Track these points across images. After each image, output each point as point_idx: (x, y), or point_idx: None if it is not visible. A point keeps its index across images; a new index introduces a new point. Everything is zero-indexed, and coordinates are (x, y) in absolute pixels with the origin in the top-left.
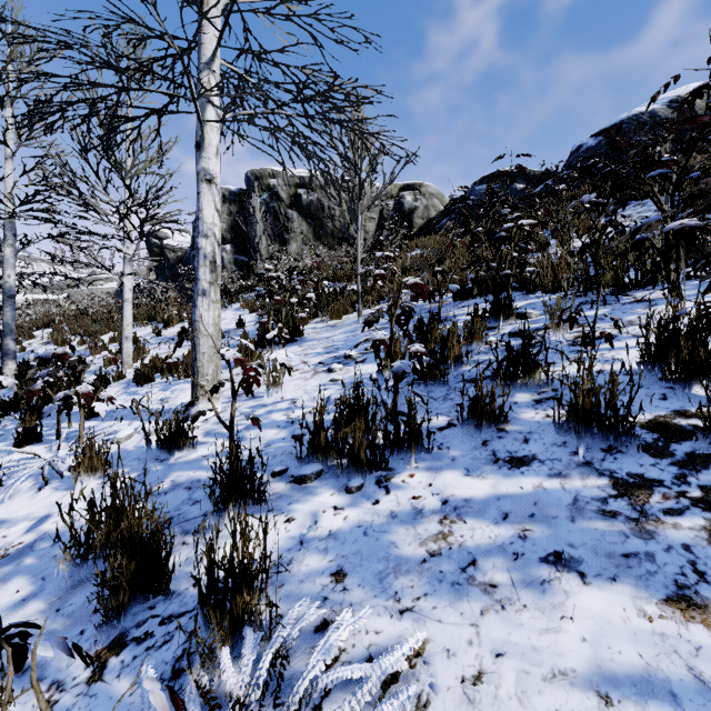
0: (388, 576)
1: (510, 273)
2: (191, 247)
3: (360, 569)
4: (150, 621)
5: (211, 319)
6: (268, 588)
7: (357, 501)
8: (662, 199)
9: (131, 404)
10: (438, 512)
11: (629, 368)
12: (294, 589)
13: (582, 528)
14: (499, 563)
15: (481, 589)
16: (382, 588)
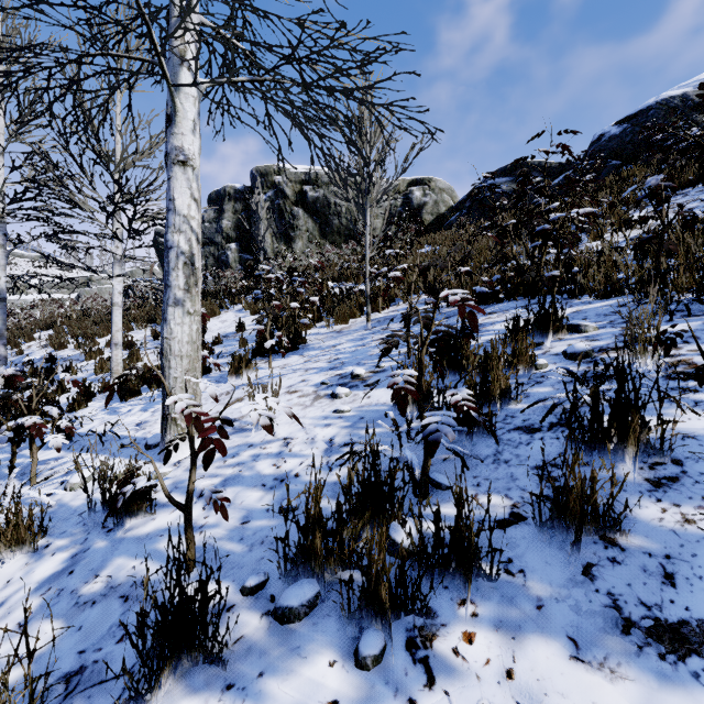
0: None
1: (558, 275)
2: None
3: None
4: None
5: (186, 335)
6: None
7: (375, 695)
8: None
9: (104, 429)
10: None
11: None
12: None
13: None
14: None
15: None
16: None
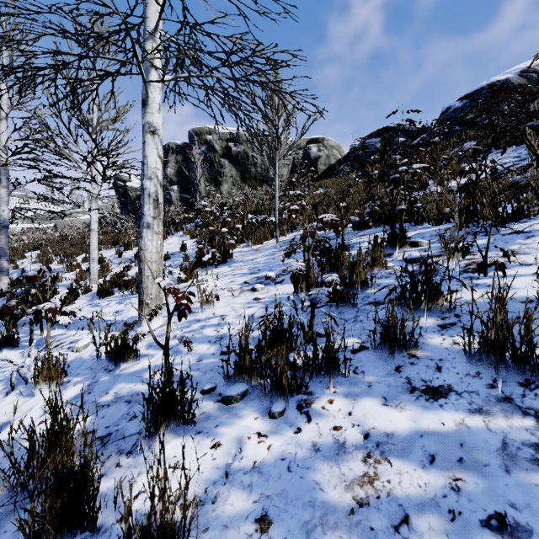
0: (315, 528)
1: (404, 209)
2: None
3: (285, 516)
4: None
5: (154, 247)
6: (192, 532)
7: (279, 428)
8: (519, 148)
9: (92, 316)
10: (360, 448)
11: (524, 295)
12: (218, 536)
13: (521, 482)
14: (435, 524)
15: None
16: None
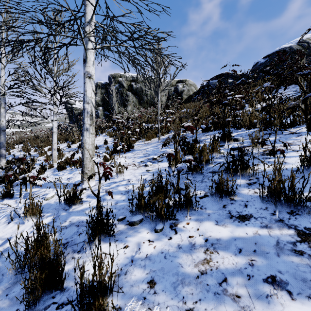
0: (178, 285)
1: (230, 120)
2: None
3: (163, 280)
4: (52, 306)
5: (90, 142)
6: (114, 289)
7: (160, 237)
8: (296, 86)
9: (54, 180)
10: (203, 246)
11: (294, 167)
12: (128, 290)
13: (284, 260)
14: (240, 281)
15: (231, 298)
16: (175, 293)
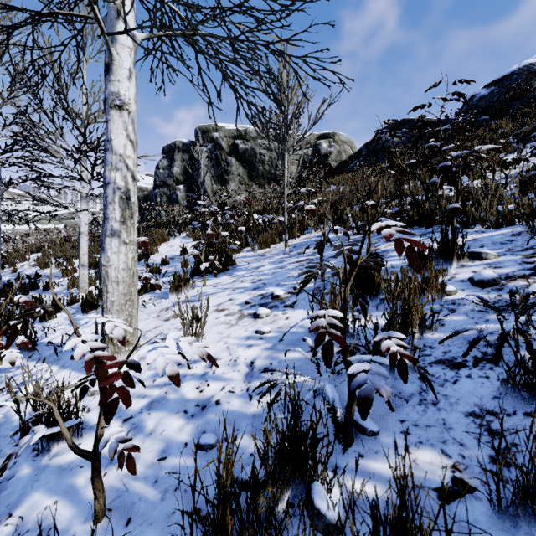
0: None
1: (458, 207)
2: (153, 187)
3: None
4: None
5: (122, 263)
6: None
7: None
8: None
9: (61, 341)
10: None
11: None
12: None
13: None
14: None
15: None
16: None
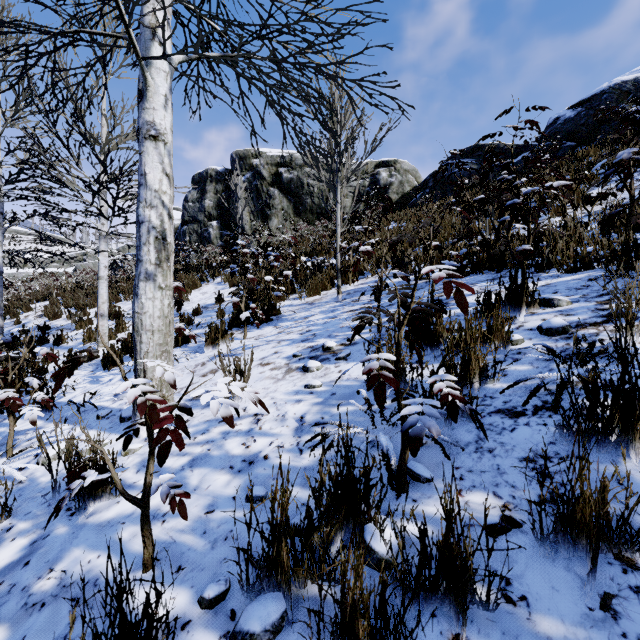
0: None
1: (529, 249)
2: (181, 223)
3: None
4: None
5: (157, 310)
6: None
7: None
8: None
9: (83, 400)
10: None
11: None
12: None
13: None
14: None
15: None
16: None
